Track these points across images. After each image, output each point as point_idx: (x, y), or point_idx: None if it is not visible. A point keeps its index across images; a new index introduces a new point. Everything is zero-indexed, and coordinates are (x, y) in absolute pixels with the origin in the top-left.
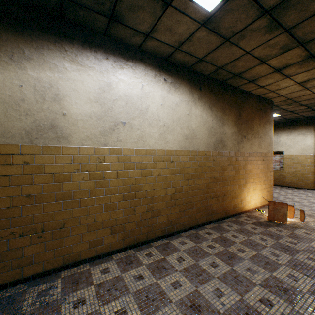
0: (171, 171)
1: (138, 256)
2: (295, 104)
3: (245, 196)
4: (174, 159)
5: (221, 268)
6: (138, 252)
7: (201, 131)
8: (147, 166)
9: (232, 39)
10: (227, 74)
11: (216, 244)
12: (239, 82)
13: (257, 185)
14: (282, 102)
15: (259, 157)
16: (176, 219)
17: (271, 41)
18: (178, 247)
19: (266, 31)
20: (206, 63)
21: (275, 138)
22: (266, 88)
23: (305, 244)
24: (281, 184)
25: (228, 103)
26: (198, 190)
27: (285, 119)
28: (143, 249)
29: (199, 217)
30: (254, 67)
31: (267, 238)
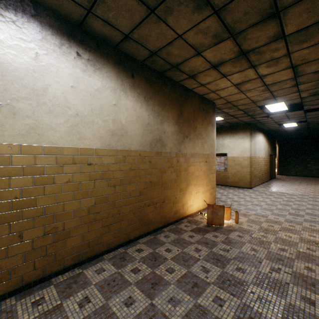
0: (89, 176)
1: (18, 308)
2: (234, 108)
3: (187, 200)
4: (94, 161)
5: (137, 305)
6: (22, 300)
7: (133, 127)
8: (46, 171)
9: (157, 10)
10: (164, 63)
11: (143, 266)
12: (180, 76)
13: (200, 188)
14: (224, 105)
15: (202, 159)
16: (97, 238)
17: (202, 24)
18: (91, 279)
19: (194, 8)
20: (136, 43)
21: (221, 140)
22: (206, 87)
23: (237, 250)
24: (225, 184)
25: (168, 98)
26: (129, 198)
27: (228, 123)
28: (34, 292)
29: (130, 231)
30: (191, 59)
31: (201, 248)
